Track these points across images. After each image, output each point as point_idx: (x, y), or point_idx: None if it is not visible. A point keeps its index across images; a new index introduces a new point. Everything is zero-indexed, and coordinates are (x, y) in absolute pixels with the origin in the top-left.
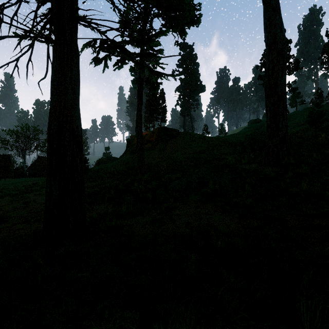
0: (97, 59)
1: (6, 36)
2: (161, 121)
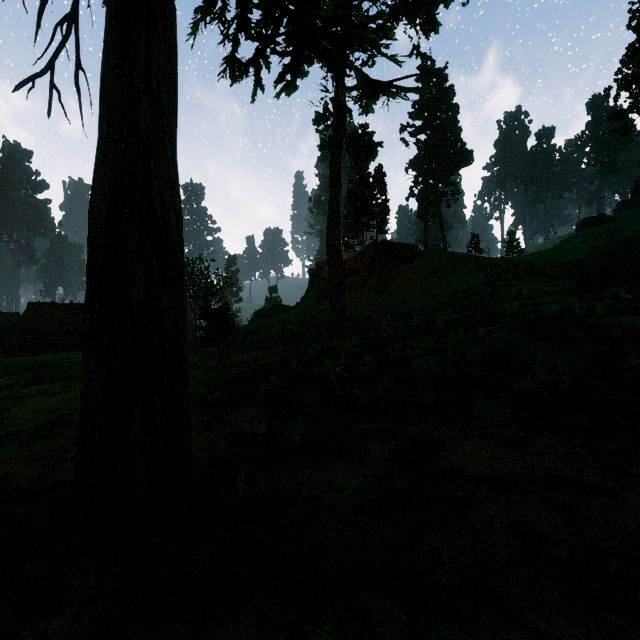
0: (237, 65)
1: None
2: (378, 231)
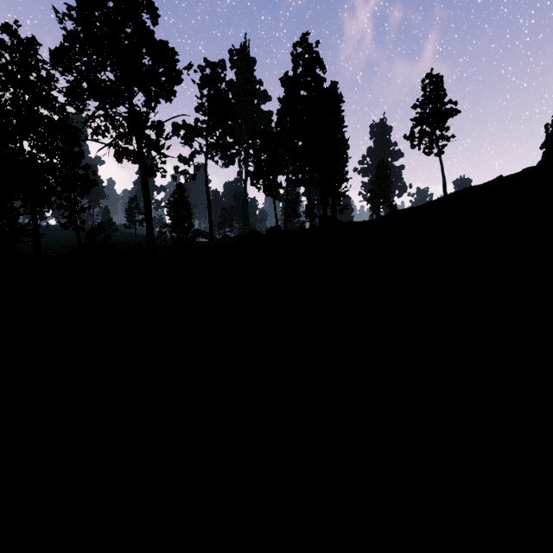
0: None
1: None
2: None
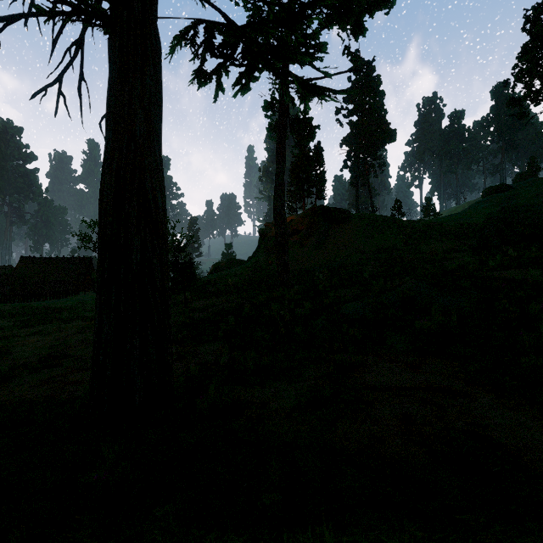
0: (203, 74)
1: (22, 16)
2: (317, 197)
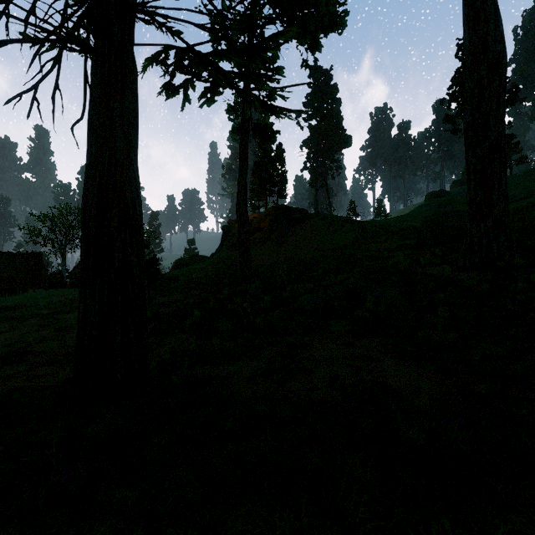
0: (172, 87)
1: (10, 40)
2: (278, 196)
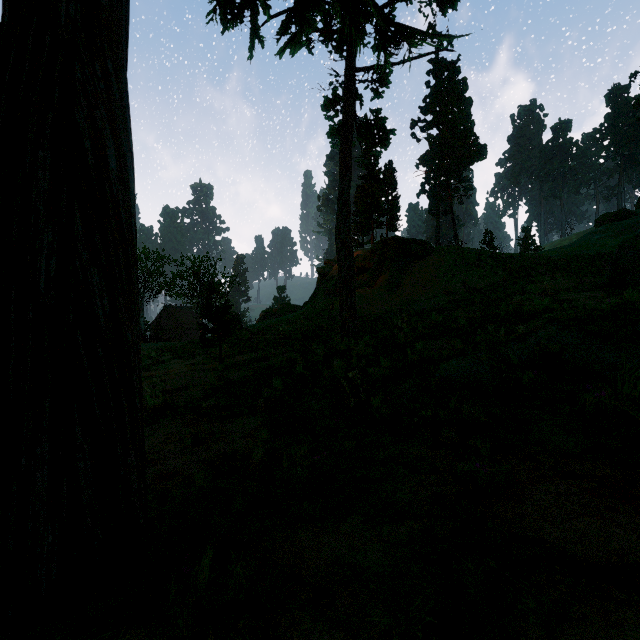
0: (229, 5)
1: None
2: (388, 228)
